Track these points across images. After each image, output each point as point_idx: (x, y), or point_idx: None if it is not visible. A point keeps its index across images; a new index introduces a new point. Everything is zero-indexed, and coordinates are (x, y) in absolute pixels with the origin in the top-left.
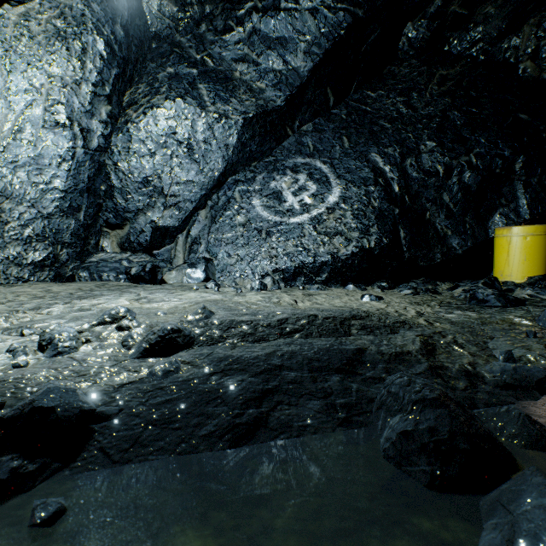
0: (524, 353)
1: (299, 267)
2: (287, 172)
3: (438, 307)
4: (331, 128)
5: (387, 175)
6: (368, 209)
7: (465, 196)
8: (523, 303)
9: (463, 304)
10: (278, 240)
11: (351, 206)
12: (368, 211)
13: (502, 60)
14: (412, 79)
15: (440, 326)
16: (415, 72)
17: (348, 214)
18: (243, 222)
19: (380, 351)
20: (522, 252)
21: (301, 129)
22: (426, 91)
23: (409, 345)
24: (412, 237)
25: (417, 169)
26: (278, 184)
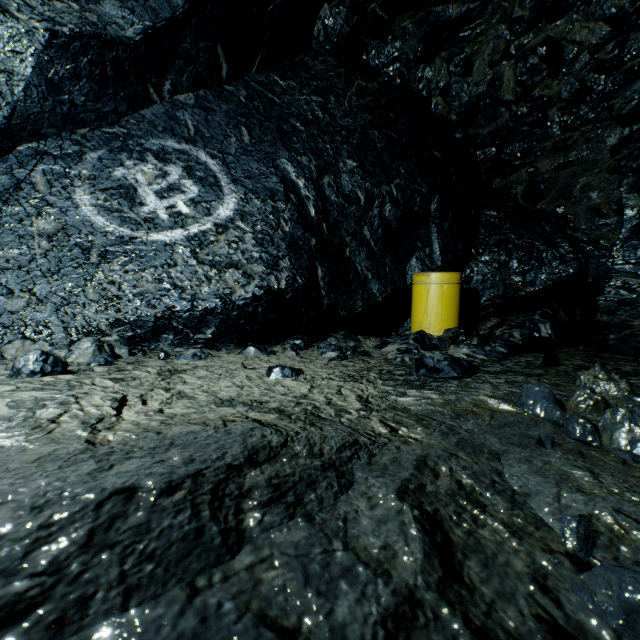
0: (588, 507)
1: (165, 317)
2: (149, 158)
3: (381, 382)
4: (224, 109)
5: (302, 192)
6: (278, 233)
7: (386, 234)
8: (477, 370)
9: (410, 375)
10: (125, 268)
11: (252, 225)
12: (278, 236)
13: (416, 90)
14: (329, 79)
15: (411, 435)
16: (332, 72)
17: (248, 237)
18: (50, 229)
19: (338, 637)
20: (440, 301)
21: (176, 97)
22: (345, 99)
23: (403, 555)
24: (332, 278)
25: (337, 191)
26: (130, 174)
